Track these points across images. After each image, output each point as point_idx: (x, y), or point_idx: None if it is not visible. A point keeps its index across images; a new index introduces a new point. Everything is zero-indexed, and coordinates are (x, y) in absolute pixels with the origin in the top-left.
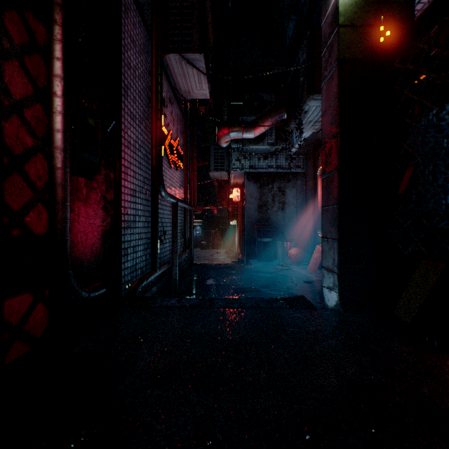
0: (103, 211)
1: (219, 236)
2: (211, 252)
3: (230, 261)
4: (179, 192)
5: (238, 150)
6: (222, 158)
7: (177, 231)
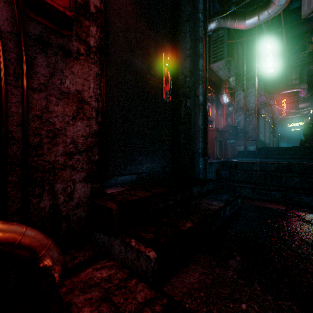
0: None
1: None
2: None
3: None
4: None
5: None
6: None
7: None
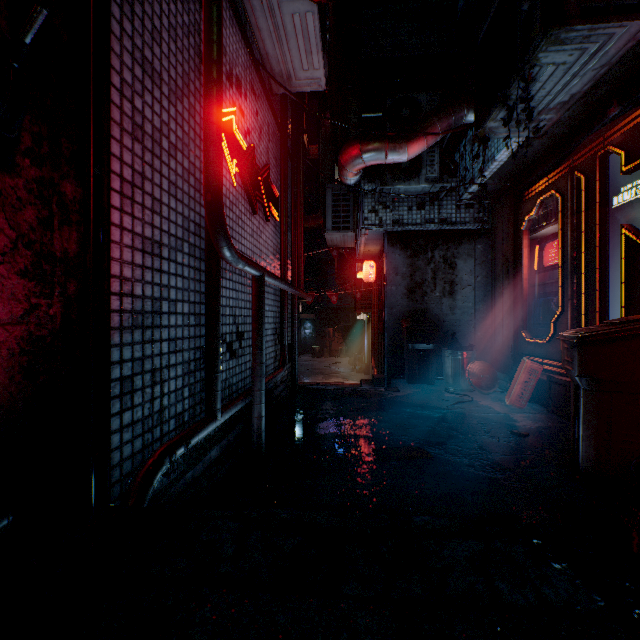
0: (27, 282)
1: (339, 338)
2: (327, 361)
3: (356, 376)
4: (273, 263)
5: (374, 194)
6: (345, 210)
7: (263, 332)
